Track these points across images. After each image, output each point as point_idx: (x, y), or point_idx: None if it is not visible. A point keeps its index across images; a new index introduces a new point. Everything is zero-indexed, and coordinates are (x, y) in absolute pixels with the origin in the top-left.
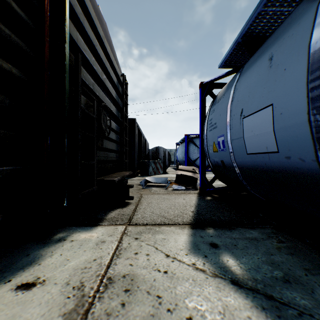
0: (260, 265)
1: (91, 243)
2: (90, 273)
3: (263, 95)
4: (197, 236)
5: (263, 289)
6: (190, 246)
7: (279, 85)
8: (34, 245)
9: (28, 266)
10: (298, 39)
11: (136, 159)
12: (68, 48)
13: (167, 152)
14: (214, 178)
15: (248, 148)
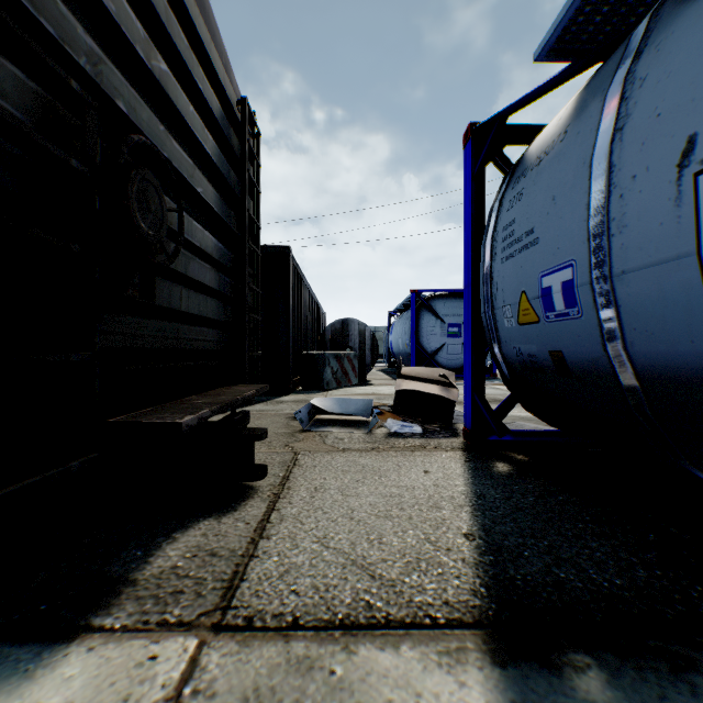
0: None
1: None
2: None
3: None
4: None
5: None
6: None
7: None
8: None
9: None
10: None
11: (291, 348)
12: None
13: (368, 332)
14: (509, 403)
15: None
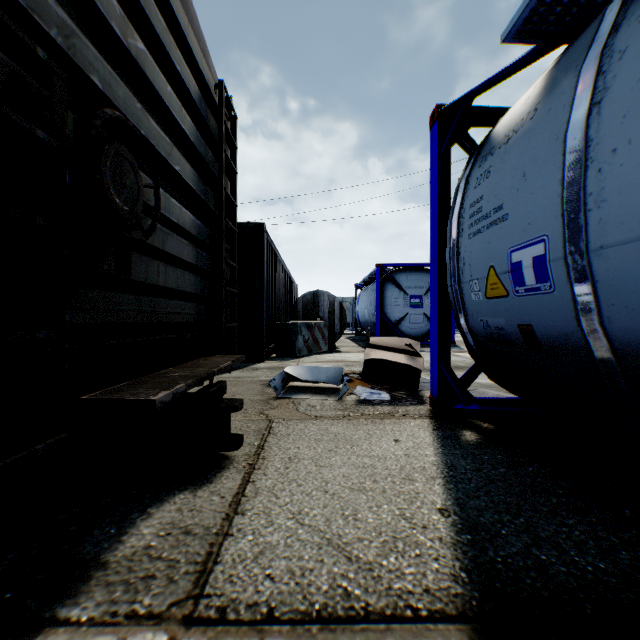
0: None
1: None
2: None
3: None
4: None
5: None
6: None
7: None
8: None
9: None
10: None
11: (265, 318)
12: None
13: (337, 303)
14: (473, 373)
15: None
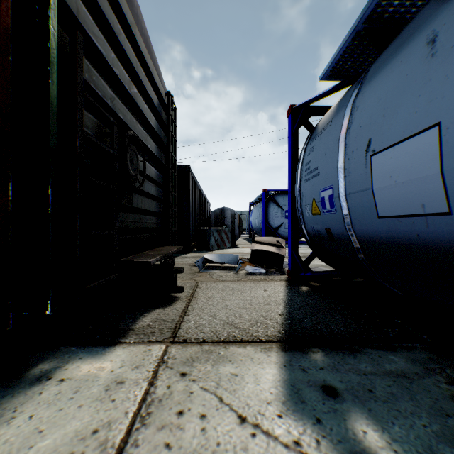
0: (435, 447)
1: (97, 387)
2: None
3: (416, 109)
4: (295, 369)
5: None
6: (284, 394)
7: None
8: None
9: None
10: None
11: (190, 226)
12: (56, 20)
13: (236, 215)
14: (312, 256)
15: (380, 208)
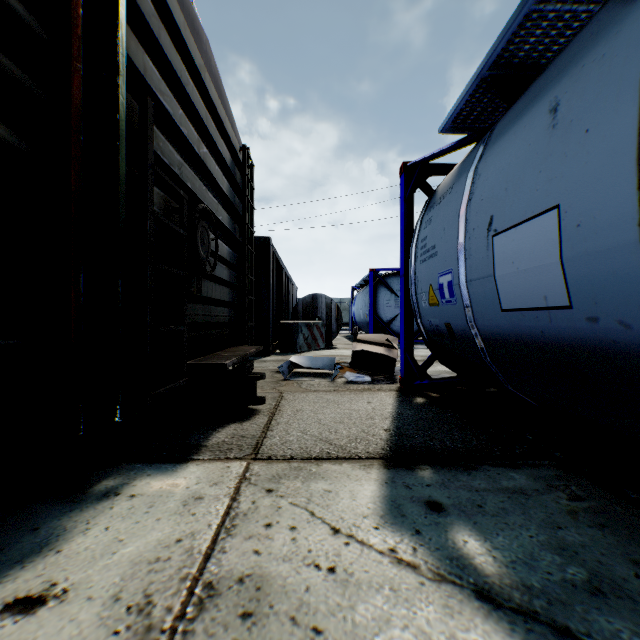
0: (537, 553)
1: (173, 502)
2: (167, 572)
3: (537, 186)
4: (398, 486)
5: (547, 612)
6: (383, 509)
7: (574, 164)
8: (50, 506)
9: (34, 556)
10: (617, 64)
11: (271, 319)
12: (125, 87)
13: (334, 304)
14: (431, 359)
15: (504, 299)
